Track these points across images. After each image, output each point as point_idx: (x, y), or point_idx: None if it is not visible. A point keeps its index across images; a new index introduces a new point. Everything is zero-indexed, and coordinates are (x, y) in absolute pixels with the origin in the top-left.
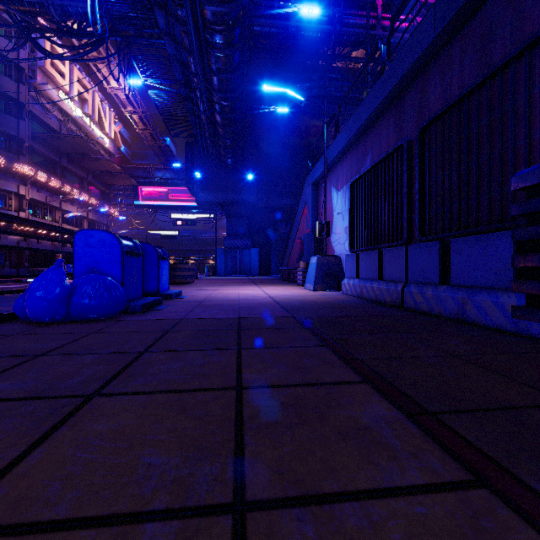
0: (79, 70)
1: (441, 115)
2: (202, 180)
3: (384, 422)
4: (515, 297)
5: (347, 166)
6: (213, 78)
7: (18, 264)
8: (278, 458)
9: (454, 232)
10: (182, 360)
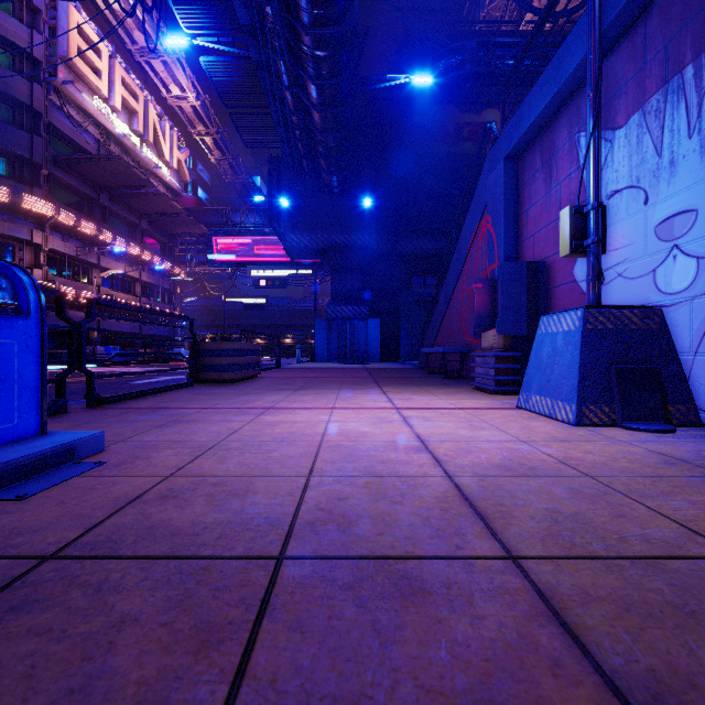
0: (126, 70)
1: None
2: (292, 214)
3: None
4: None
5: (671, 24)
6: None
7: None
8: None
9: None
10: None
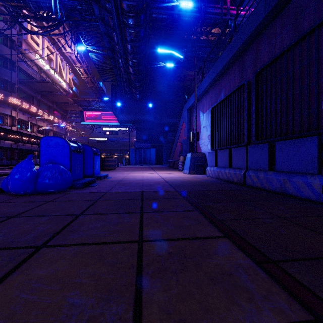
0: (48, 41)
1: (269, 64)
2: (121, 107)
3: (241, 268)
4: (318, 179)
5: (209, 98)
6: (128, 46)
7: (11, 158)
8: (166, 299)
9: (277, 137)
10: (104, 221)
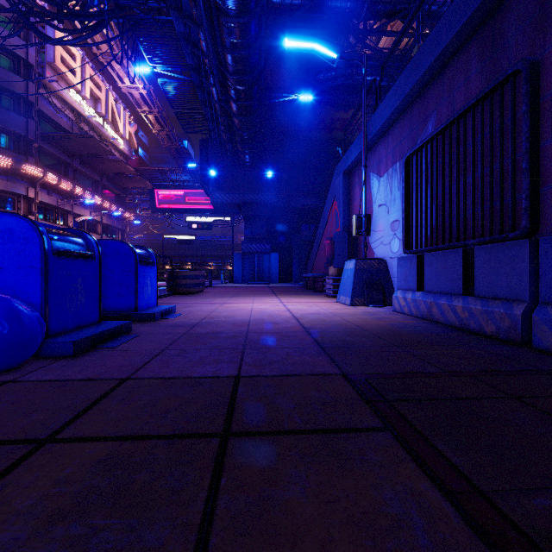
0: (92, 68)
1: None
2: (217, 180)
3: None
4: None
5: (394, 142)
6: (227, 57)
7: None
8: None
9: None
10: None
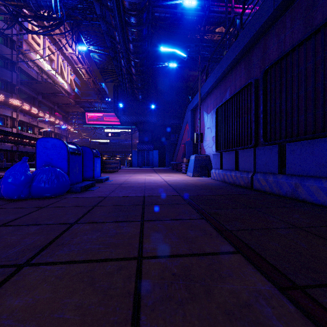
0: (49, 42)
1: (279, 60)
2: (123, 109)
3: (262, 297)
4: None
5: (213, 98)
6: (130, 45)
7: (12, 160)
8: None
9: (288, 139)
10: (100, 231)
